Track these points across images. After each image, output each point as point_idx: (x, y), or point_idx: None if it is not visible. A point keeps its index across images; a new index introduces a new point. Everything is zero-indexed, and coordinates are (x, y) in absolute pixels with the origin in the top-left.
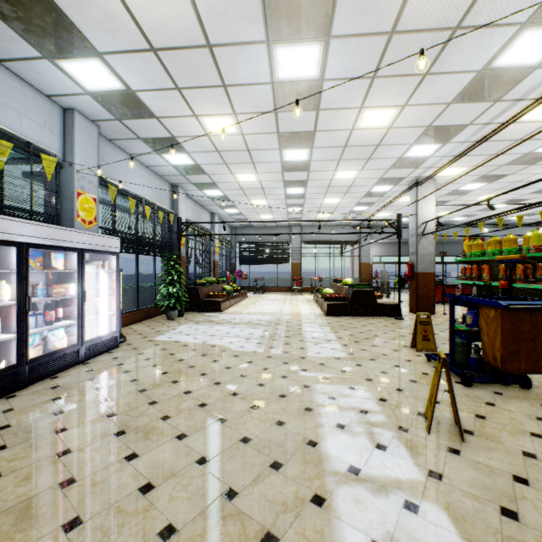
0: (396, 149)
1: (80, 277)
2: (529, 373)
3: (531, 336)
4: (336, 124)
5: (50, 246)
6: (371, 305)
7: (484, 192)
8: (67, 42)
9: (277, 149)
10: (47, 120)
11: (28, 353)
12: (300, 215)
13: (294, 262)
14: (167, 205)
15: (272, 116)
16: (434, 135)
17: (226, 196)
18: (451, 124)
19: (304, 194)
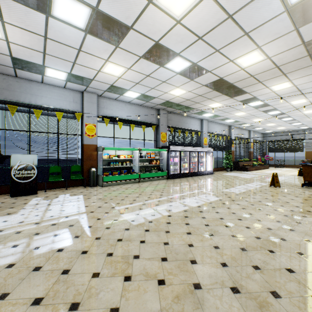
0: None
1: (205, 157)
2: (311, 182)
3: (311, 172)
4: (282, 105)
5: (201, 151)
6: None
7: None
8: (204, 113)
9: (264, 113)
10: (198, 124)
11: (198, 170)
12: (303, 125)
13: (306, 150)
14: (227, 133)
15: (255, 109)
16: None
17: (252, 125)
18: None
19: (294, 119)
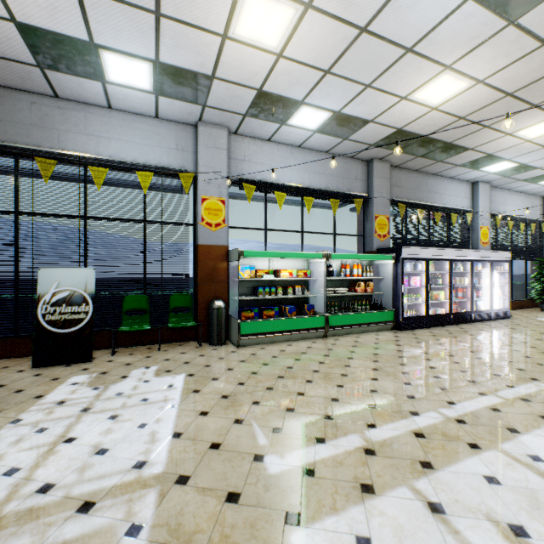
0: None
1: (491, 275)
2: None
3: None
4: None
5: (480, 260)
6: None
7: None
8: (490, 162)
9: None
10: (465, 194)
11: (473, 308)
12: None
13: None
14: (536, 216)
15: None
16: None
17: None
18: None
19: None
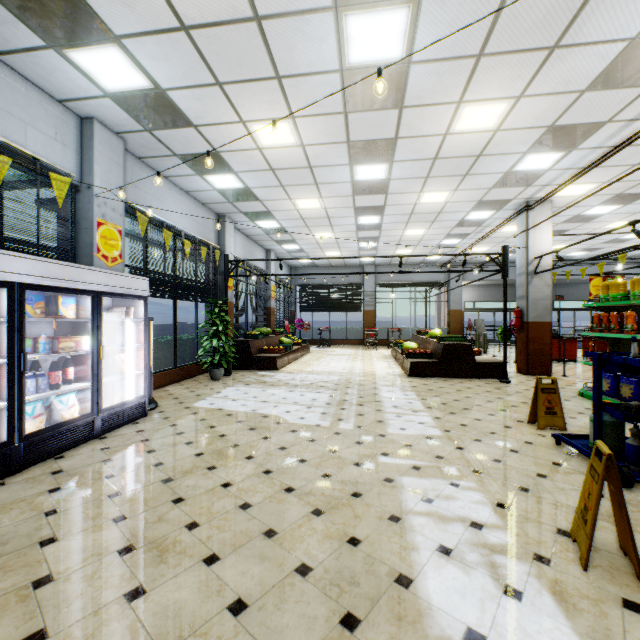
0: (503, 160)
1: (96, 327)
2: None
3: None
4: (425, 127)
5: (54, 287)
6: (467, 363)
7: (616, 218)
8: (74, 23)
9: (346, 165)
10: (58, 132)
11: (23, 427)
12: (374, 251)
13: (366, 309)
14: (212, 239)
15: (340, 119)
16: (556, 138)
17: (284, 228)
18: (583, 121)
19: (380, 224)
